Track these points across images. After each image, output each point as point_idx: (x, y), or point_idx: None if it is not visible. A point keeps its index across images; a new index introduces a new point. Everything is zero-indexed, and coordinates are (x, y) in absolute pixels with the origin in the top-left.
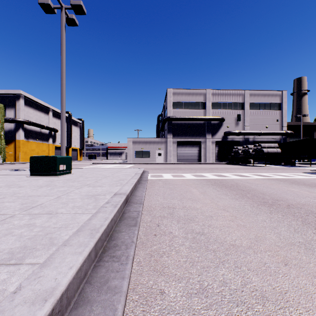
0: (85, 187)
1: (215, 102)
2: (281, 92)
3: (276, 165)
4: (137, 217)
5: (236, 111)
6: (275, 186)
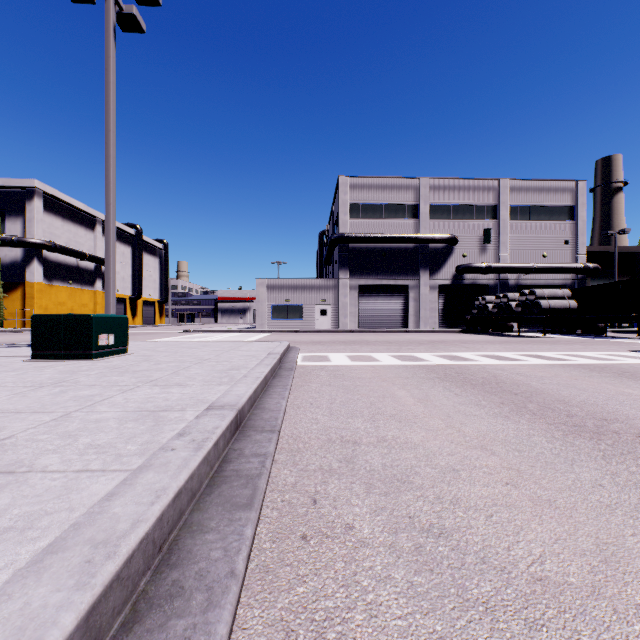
0: (143, 387)
1: (437, 204)
2: (574, 183)
3: (565, 334)
4: (259, 473)
5: (481, 224)
6: (584, 384)
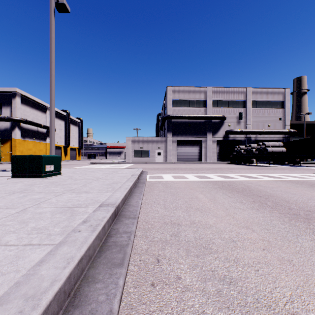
0: (67, 193)
1: (216, 100)
2: (283, 89)
3: (279, 164)
4: (127, 244)
5: (237, 110)
6: (294, 191)
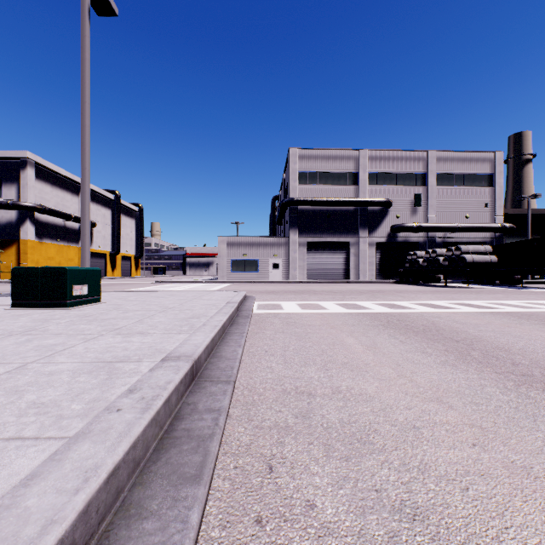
0: (106, 336)
1: (374, 172)
2: (492, 154)
3: (486, 285)
4: (211, 434)
5: (412, 189)
6: (518, 331)
